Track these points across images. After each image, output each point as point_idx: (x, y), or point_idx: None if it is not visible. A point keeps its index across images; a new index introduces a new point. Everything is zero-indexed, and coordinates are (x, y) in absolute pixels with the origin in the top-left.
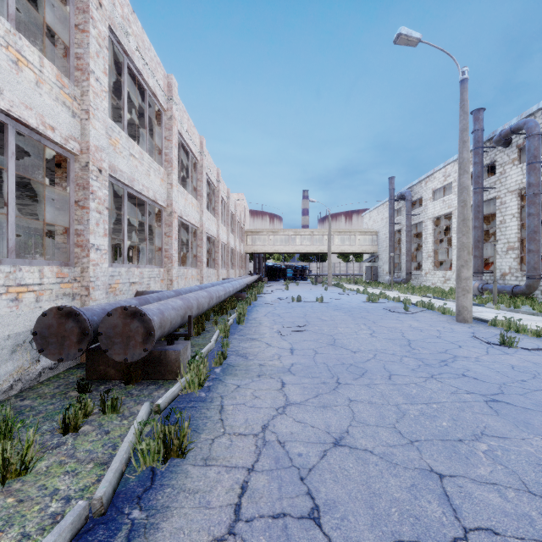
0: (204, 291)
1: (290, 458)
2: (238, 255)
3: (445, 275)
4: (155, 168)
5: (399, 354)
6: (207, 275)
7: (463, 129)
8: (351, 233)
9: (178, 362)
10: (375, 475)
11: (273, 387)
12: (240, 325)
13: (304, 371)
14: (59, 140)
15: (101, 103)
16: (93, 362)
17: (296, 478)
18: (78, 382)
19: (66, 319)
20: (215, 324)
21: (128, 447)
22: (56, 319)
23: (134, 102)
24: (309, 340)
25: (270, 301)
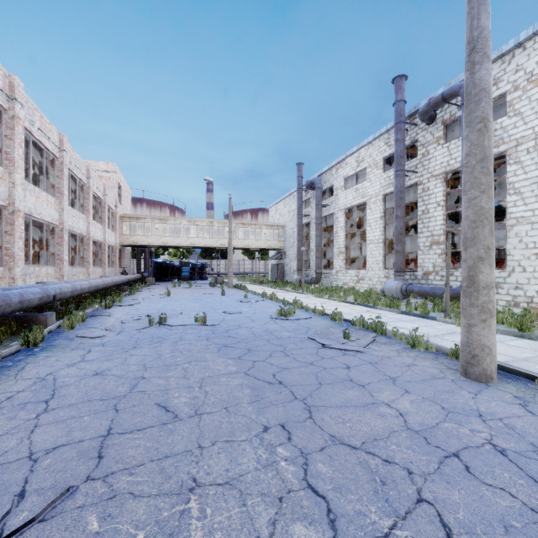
0: None
1: None
2: (101, 246)
3: (358, 274)
4: None
5: None
6: None
7: None
8: (257, 225)
9: None
10: None
11: None
12: None
13: None
14: None
15: None
16: None
17: None
18: None
19: None
20: None
21: None
22: None
23: None
24: None
25: (109, 325)
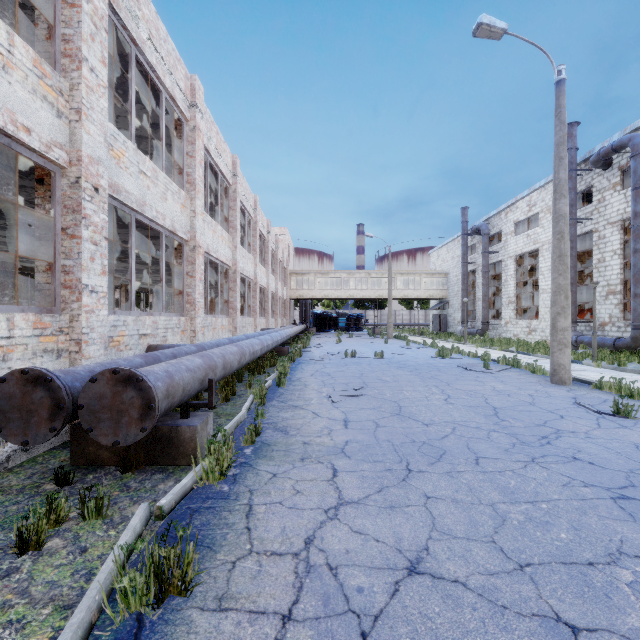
0: (234, 346)
1: (346, 596)
2: (280, 301)
3: (529, 325)
4: (173, 190)
5: (485, 427)
6: (242, 325)
7: (560, 143)
8: (416, 274)
9: (194, 441)
10: (475, 628)
11: (322, 476)
12: (280, 388)
13: (362, 452)
14: (38, 146)
15: (97, 101)
16: (80, 442)
17: (356, 635)
18: (55, 471)
19: (33, 387)
20: (249, 387)
21: (105, 581)
22: (19, 387)
23: (148, 109)
24: (368, 408)
25: (318, 356)
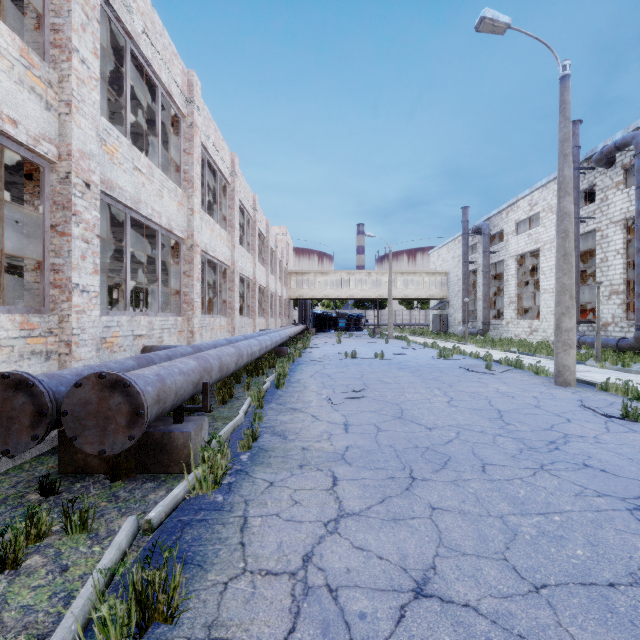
0: (231, 347)
1: (347, 624)
2: (280, 301)
3: (531, 325)
4: (170, 188)
5: (490, 432)
6: (241, 325)
7: (564, 140)
8: (416, 274)
9: (187, 448)
10: None
11: (321, 485)
12: (279, 390)
13: (363, 458)
14: (25, 139)
15: (89, 94)
16: (68, 449)
17: None
18: (40, 480)
19: (14, 392)
20: (247, 389)
21: (83, 607)
22: None
23: (144, 106)
24: (369, 411)
25: (318, 357)
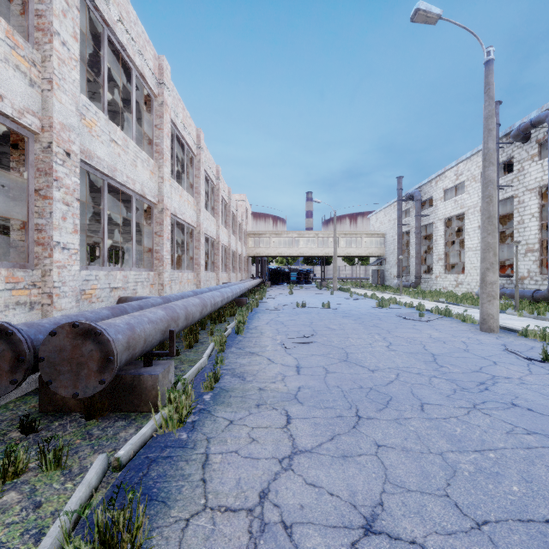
0: (196, 298)
1: None
2: (240, 258)
3: (457, 279)
4: (143, 158)
5: (426, 373)
6: (206, 279)
7: (488, 116)
8: (357, 235)
9: (155, 389)
10: None
11: (276, 423)
12: (238, 335)
13: (314, 398)
14: (10, 111)
15: (69, 73)
16: (48, 390)
17: None
18: (21, 419)
19: None
20: (211, 335)
21: (50, 547)
22: None
23: (121, 87)
24: (318, 355)
25: (273, 306)
